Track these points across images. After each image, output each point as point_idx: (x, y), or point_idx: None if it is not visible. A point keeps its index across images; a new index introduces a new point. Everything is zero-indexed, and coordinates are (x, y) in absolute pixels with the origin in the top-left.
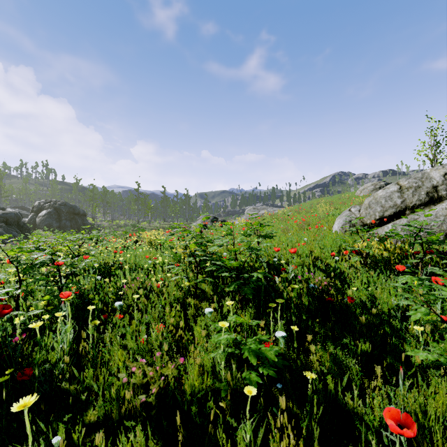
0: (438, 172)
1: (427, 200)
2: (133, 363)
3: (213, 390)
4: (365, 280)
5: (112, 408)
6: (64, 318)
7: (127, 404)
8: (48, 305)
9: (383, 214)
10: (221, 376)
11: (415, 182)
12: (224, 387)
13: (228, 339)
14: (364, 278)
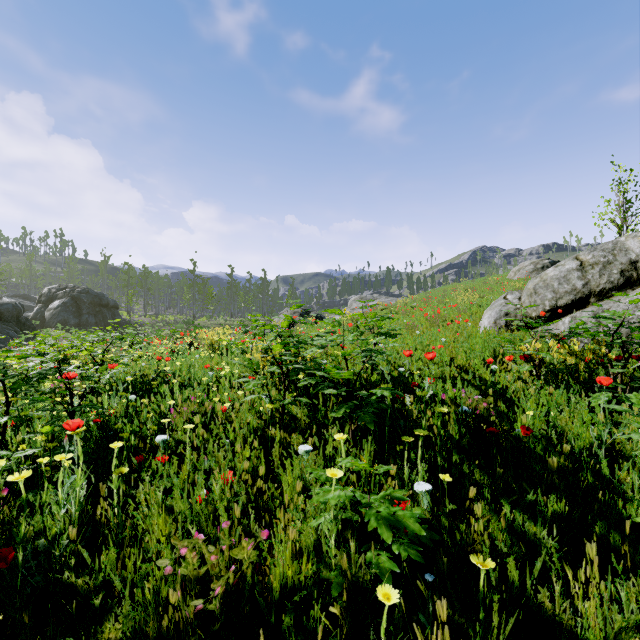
0: (638, 241)
1: (621, 282)
2: (183, 542)
3: (317, 584)
4: (544, 400)
5: (146, 618)
6: (74, 461)
7: (173, 609)
8: (53, 440)
9: (555, 303)
10: (329, 557)
11: (603, 256)
12: (336, 579)
13: (341, 497)
14: (542, 397)
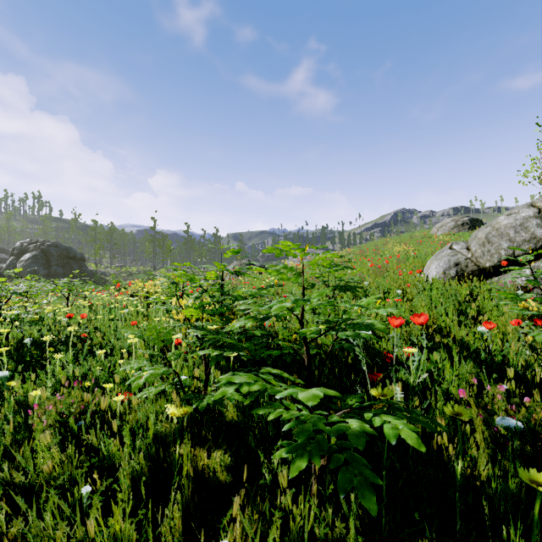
0: None
1: None
2: None
3: None
4: None
5: None
6: None
7: None
8: None
9: (512, 253)
10: None
11: None
12: None
13: None
14: None
